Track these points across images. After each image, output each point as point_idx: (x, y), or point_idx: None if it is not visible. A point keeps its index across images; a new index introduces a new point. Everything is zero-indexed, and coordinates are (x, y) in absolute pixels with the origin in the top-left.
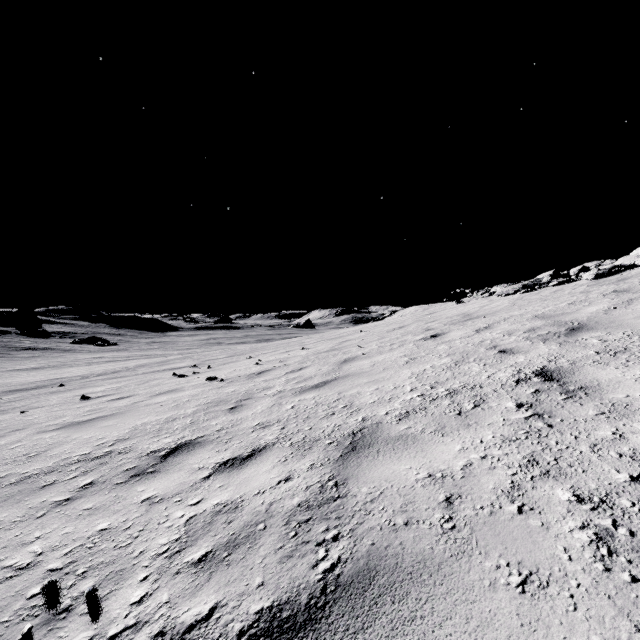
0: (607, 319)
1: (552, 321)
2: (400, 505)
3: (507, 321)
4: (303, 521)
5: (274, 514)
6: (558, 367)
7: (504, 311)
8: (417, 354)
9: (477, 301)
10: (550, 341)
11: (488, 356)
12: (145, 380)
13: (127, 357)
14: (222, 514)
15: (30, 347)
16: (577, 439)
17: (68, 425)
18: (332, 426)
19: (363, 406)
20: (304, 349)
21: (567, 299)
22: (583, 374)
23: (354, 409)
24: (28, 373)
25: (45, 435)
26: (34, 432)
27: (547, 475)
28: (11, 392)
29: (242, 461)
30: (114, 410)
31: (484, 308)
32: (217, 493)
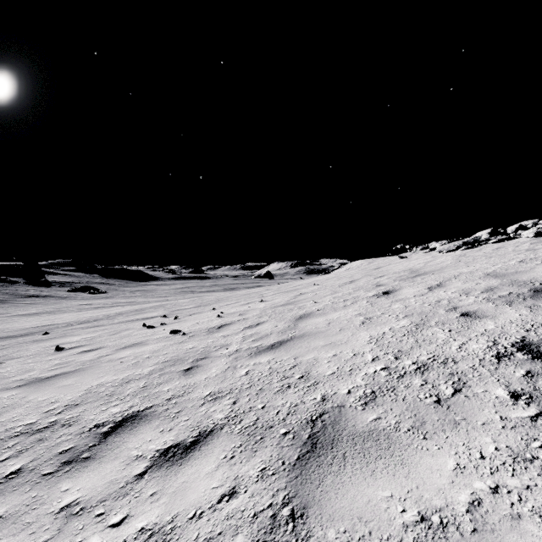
0: None
1: (508, 280)
2: None
3: (458, 279)
4: None
5: None
6: None
7: (451, 268)
8: (372, 313)
9: (420, 257)
10: (517, 304)
11: (451, 320)
12: (118, 330)
13: (113, 304)
14: None
15: (33, 295)
16: None
17: (31, 382)
18: (288, 406)
19: (321, 378)
20: (262, 301)
21: (515, 257)
22: None
23: (312, 382)
24: (27, 318)
25: (5, 394)
26: None
27: None
28: (2, 339)
29: (184, 451)
30: (79, 365)
31: (429, 264)
32: (146, 507)
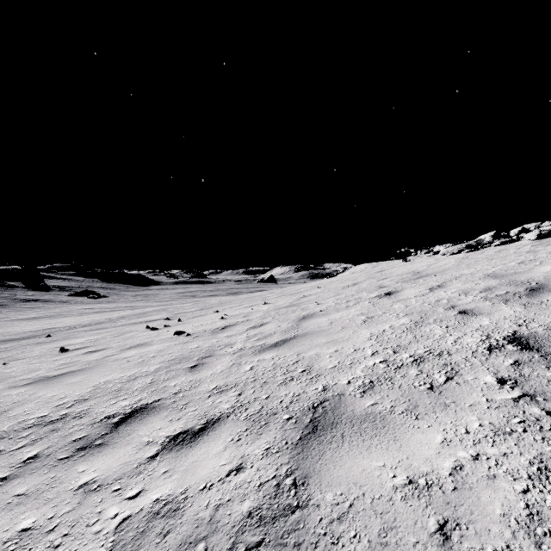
0: None
1: (507, 280)
2: (377, 532)
3: (459, 280)
4: (253, 545)
5: (218, 527)
6: (532, 333)
7: (453, 270)
8: (374, 312)
9: (423, 260)
10: (512, 302)
11: (448, 317)
12: (121, 332)
13: (114, 308)
14: (159, 519)
15: (33, 299)
16: None
17: (39, 380)
18: (290, 395)
19: (323, 371)
20: (266, 304)
21: (515, 258)
22: None
23: (314, 375)
24: (27, 322)
25: (14, 391)
26: (6, 387)
27: None
28: (5, 342)
29: (193, 436)
30: (85, 364)
31: (432, 266)
32: (159, 482)
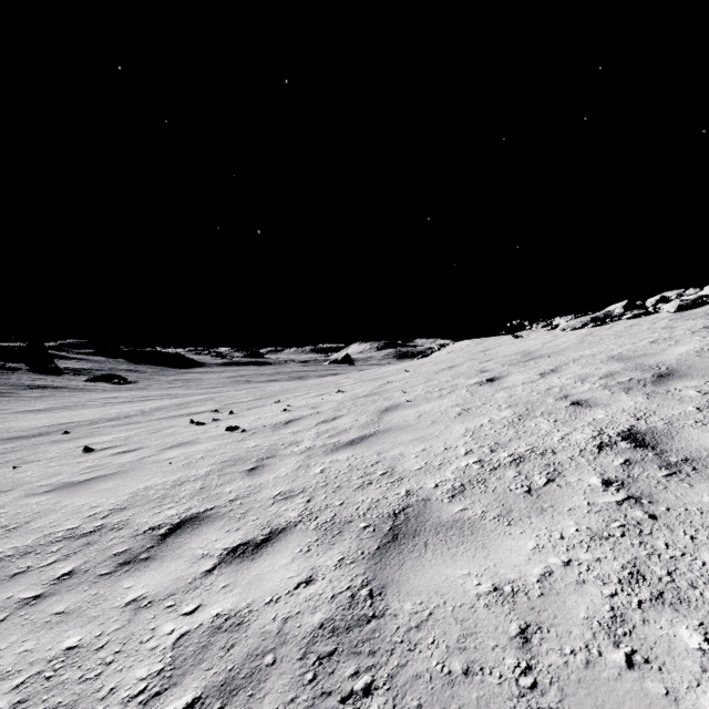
0: (702, 363)
1: (633, 364)
2: (456, 637)
3: (577, 363)
4: (325, 655)
5: (288, 639)
6: (650, 428)
7: (572, 350)
8: (471, 403)
9: (538, 336)
10: (634, 391)
11: (559, 409)
12: (159, 428)
13: (145, 397)
14: (221, 633)
15: (40, 385)
16: (695, 541)
17: (61, 486)
18: (368, 501)
19: (407, 474)
20: (340, 392)
21: (647, 336)
22: (685, 439)
23: (396, 478)
24: (35, 415)
25: (33, 500)
26: (22, 495)
27: (661, 600)
28: (10, 440)
29: (255, 548)
30: (117, 467)
31: (547, 345)
32: (219, 597)
